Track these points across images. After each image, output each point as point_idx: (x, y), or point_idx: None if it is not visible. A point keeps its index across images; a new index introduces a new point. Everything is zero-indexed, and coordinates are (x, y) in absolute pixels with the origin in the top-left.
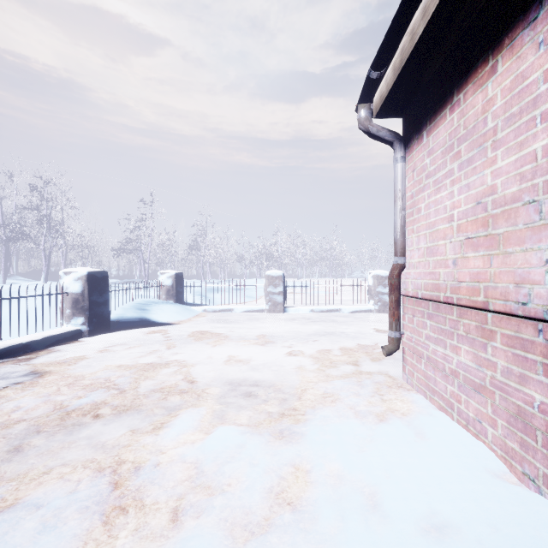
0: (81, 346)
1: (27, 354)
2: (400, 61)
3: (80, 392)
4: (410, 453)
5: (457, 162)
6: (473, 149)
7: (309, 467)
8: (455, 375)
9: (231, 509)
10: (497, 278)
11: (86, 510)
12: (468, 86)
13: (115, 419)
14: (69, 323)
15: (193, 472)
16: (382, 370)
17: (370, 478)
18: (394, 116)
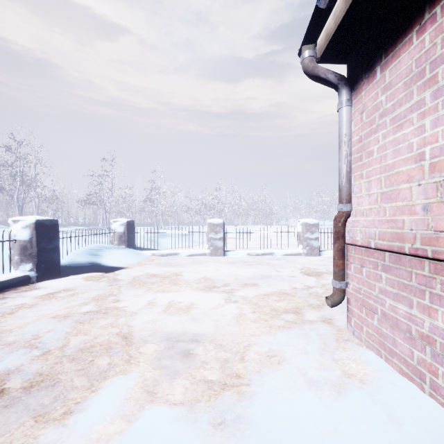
0: (25, 292)
1: None
2: None
3: None
4: None
5: (431, 89)
6: None
7: None
8: (427, 341)
9: None
10: None
11: None
12: None
13: (22, 396)
14: (17, 269)
15: None
16: (323, 318)
17: None
18: (338, 60)
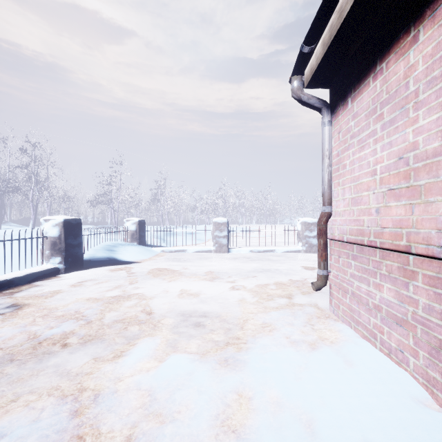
0: (58, 281)
1: (11, 289)
2: (329, 36)
3: (53, 323)
4: (341, 380)
5: (380, 123)
6: (395, 111)
7: (251, 395)
8: (378, 309)
9: (180, 437)
10: (419, 225)
11: (46, 439)
12: (391, 55)
13: (80, 347)
14: (48, 262)
15: (146, 399)
16: (311, 302)
17: (306, 405)
18: (322, 87)
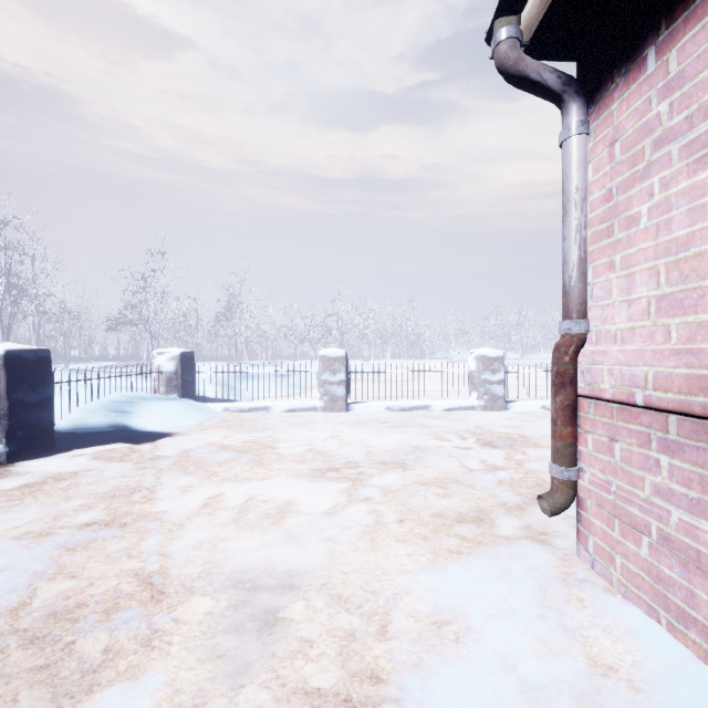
0: None
1: None
2: None
3: None
4: None
5: None
6: None
7: None
8: None
9: None
10: None
11: None
12: None
13: None
14: None
15: None
16: (530, 532)
17: None
18: (561, 49)
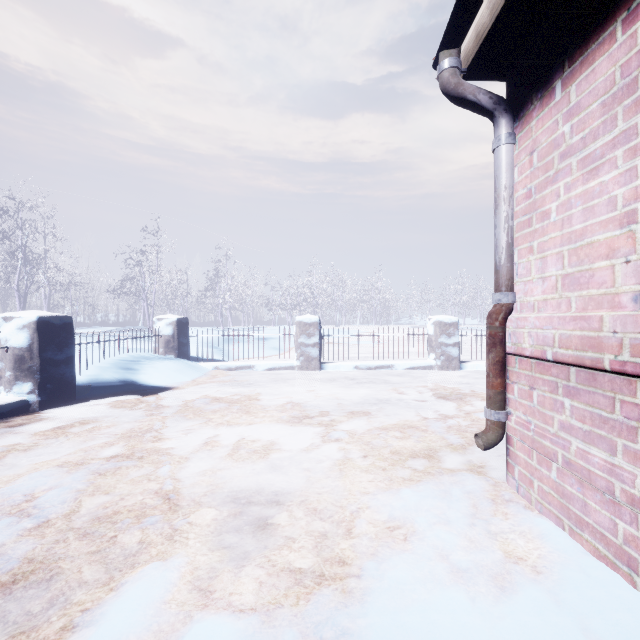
0: (21, 427)
1: None
2: None
3: None
4: None
5: None
6: None
7: None
8: None
9: None
10: None
11: None
12: None
13: None
14: (10, 391)
15: None
16: (470, 466)
17: None
18: (493, 74)
